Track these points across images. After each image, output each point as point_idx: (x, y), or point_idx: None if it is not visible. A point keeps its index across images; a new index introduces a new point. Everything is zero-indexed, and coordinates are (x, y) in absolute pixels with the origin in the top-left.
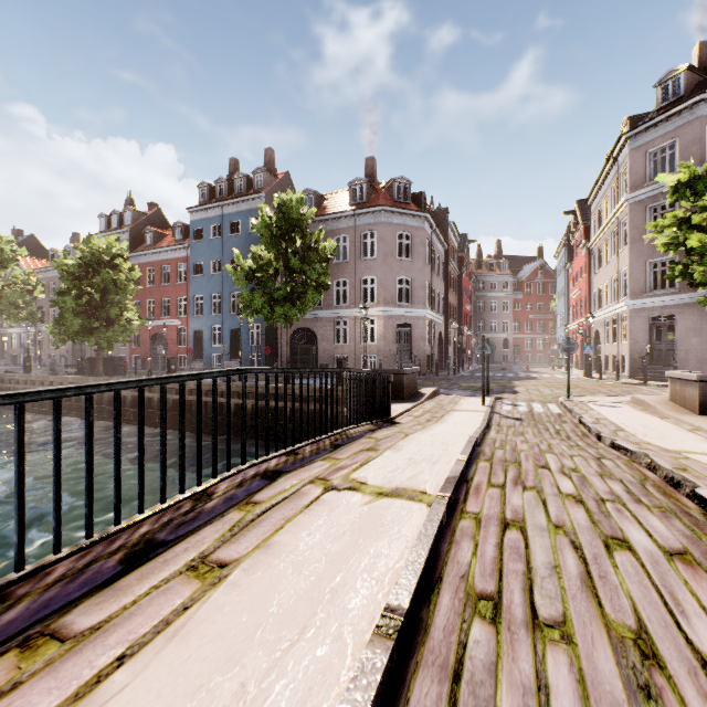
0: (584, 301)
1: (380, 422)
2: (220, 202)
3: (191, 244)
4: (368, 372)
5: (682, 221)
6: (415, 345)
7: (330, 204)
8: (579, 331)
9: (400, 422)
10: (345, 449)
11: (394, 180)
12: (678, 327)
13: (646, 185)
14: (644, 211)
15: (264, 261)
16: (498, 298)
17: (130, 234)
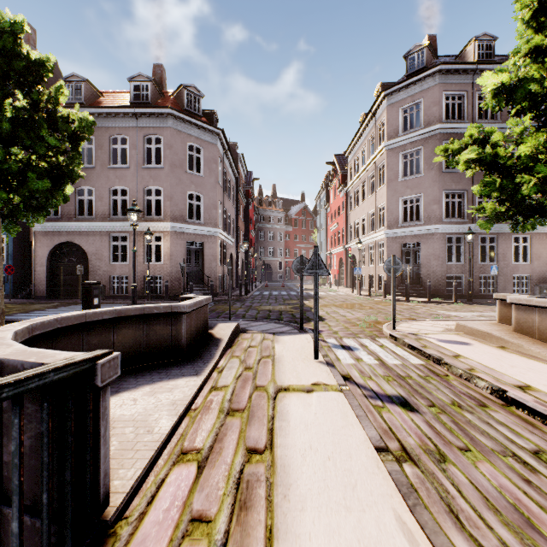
0: (342, 232)
1: None
2: None
3: None
4: None
5: (476, 142)
6: (207, 265)
7: (107, 101)
8: (348, 255)
9: None
10: None
11: (184, 86)
12: (423, 252)
13: (400, 135)
14: (398, 157)
15: None
16: (275, 230)
17: None
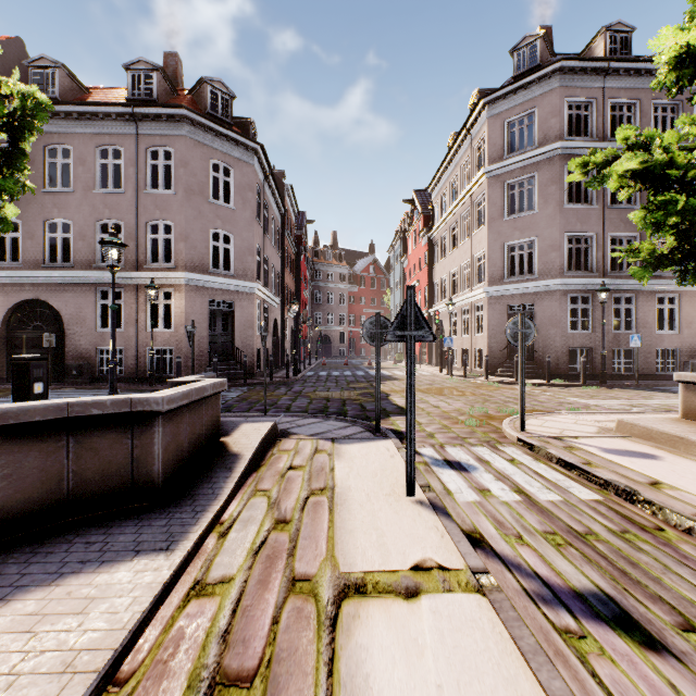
0: (425, 292)
1: None
2: None
3: None
4: None
5: (633, 149)
6: (240, 334)
7: (94, 98)
8: (435, 321)
9: None
10: None
11: (207, 80)
12: (538, 317)
13: (506, 157)
14: (503, 187)
15: None
16: (335, 290)
17: None
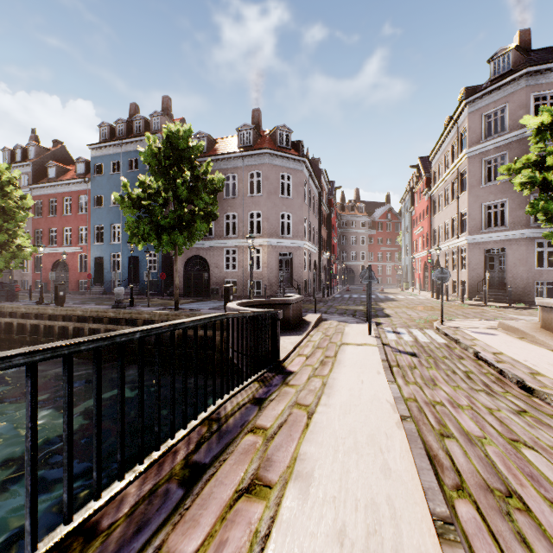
0: (426, 236)
1: (268, 372)
2: (119, 141)
3: (92, 178)
4: (253, 314)
5: (534, 164)
6: (295, 271)
7: (221, 147)
8: (428, 261)
9: (292, 370)
10: (206, 488)
11: (277, 128)
12: (508, 258)
13: (482, 141)
14: (480, 163)
15: (152, 190)
16: (357, 234)
17: (33, 167)
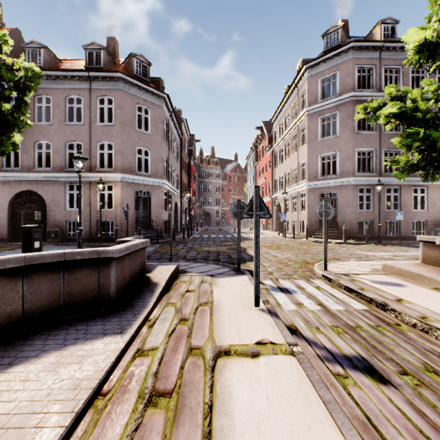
0: (269, 185)
1: None
2: None
3: None
4: None
5: (394, 100)
6: (154, 211)
7: (65, 66)
8: (275, 204)
9: None
10: None
11: (134, 55)
12: (339, 201)
13: (319, 102)
14: (317, 120)
15: None
16: (213, 183)
17: None
